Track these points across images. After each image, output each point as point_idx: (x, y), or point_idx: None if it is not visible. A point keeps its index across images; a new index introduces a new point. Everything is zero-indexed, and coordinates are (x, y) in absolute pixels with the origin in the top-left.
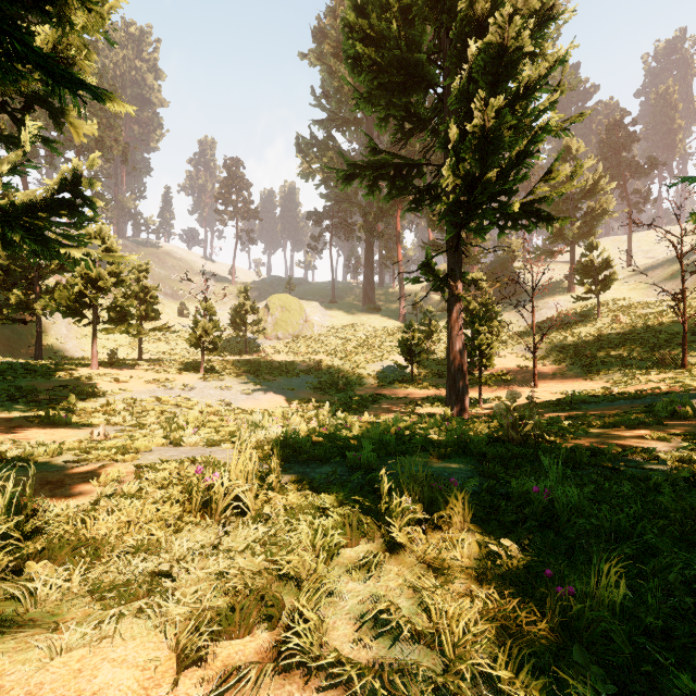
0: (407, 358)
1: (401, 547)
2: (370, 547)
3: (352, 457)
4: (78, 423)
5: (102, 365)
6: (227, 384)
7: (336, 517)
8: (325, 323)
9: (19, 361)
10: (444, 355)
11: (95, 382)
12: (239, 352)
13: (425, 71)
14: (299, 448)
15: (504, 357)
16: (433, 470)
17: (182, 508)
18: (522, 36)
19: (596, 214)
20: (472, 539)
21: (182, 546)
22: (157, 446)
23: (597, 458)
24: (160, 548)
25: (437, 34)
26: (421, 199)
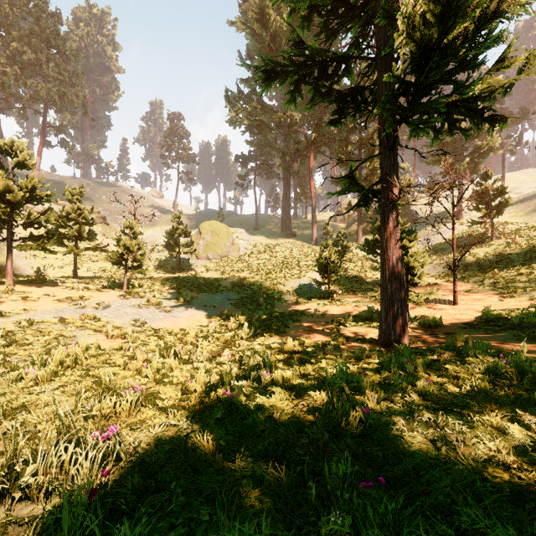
0: (324, 275)
1: None
2: None
3: None
4: None
5: (22, 283)
6: (147, 301)
7: None
8: (249, 246)
9: None
10: (354, 272)
11: None
12: (174, 271)
13: None
14: None
15: None
16: None
17: None
18: None
19: (482, 152)
20: None
21: None
22: None
23: None
24: None
25: None
26: (345, 107)
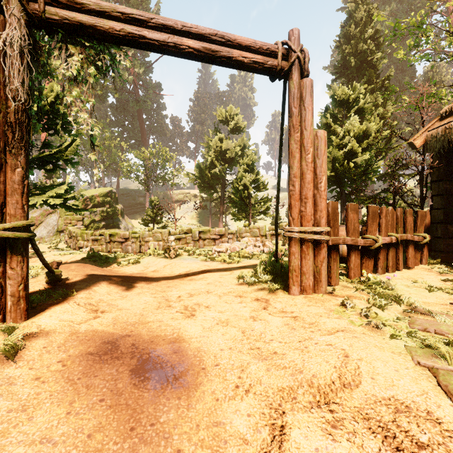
0: None
1: None
2: None
3: None
4: None
5: None
6: None
7: None
8: None
9: None
10: None
11: None
12: None
13: None
14: None
15: None
16: None
17: None
18: None
19: None
20: None
21: None
22: None
23: None
24: None
25: None
26: None
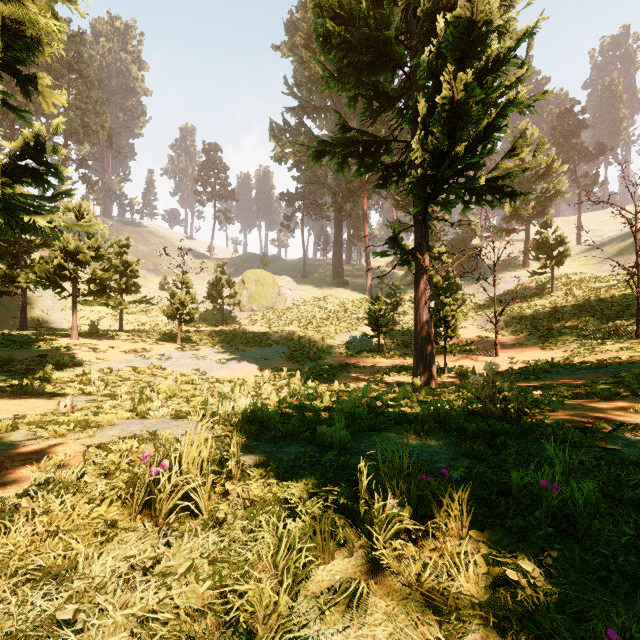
0: (374, 329)
1: (387, 564)
2: (347, 564)
3: (324, 434)
4: (52, 393)
5: (83, 336)
6: (203, 354)
7: (305, 519)
8: (297, 296)
9: (1, 332)
10: (408, 326)
11: (72, 352)
12: (216, 324)
13: (393, 49)
14: (267, 423)
15: (464, 328)
16: (411, 449)
17: (122, 504)
18: (491, 10)
19: (549, 195)
20: (476, 555)
21: (105, 567)
22: (122, 418)
23: (586, 435)
24: (76, 572)
25: (404, 16)
26: (388, 176)
